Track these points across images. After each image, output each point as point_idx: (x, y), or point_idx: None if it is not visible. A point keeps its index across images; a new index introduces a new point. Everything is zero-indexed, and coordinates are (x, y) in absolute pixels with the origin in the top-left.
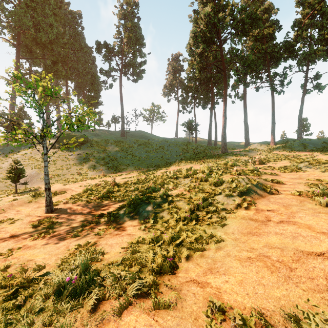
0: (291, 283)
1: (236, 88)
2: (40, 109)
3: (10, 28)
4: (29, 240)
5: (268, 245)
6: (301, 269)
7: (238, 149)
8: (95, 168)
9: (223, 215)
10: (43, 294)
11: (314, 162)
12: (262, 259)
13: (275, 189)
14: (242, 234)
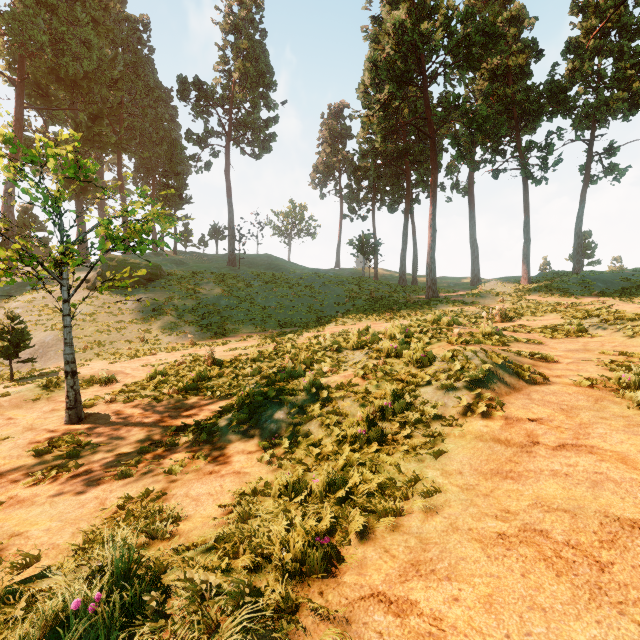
0: (608, 604)
1: (454, 172)
2: (54, 208)
3: (4, 48)
4: (24, 485)
5: (541, 502)
6: (622, 565)
7: (459, 292)
8: (175, 329)
9: (437, 430)
10: (17, 639)
11: (611, 317)
12: (532, 539)
13: (542, 374)
14: (480, 475)
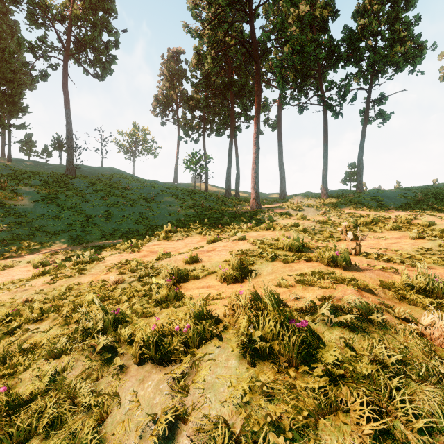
0: None
1: (267, 110)
2: None
3: None
4: None
5: None
6: None
7: (274, 204)
8: None
9: None
10: None
11: None
12: None
13: None
14: None
